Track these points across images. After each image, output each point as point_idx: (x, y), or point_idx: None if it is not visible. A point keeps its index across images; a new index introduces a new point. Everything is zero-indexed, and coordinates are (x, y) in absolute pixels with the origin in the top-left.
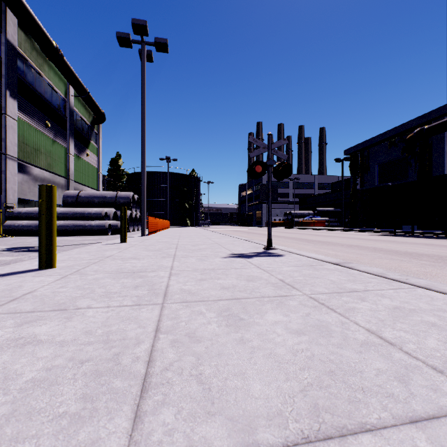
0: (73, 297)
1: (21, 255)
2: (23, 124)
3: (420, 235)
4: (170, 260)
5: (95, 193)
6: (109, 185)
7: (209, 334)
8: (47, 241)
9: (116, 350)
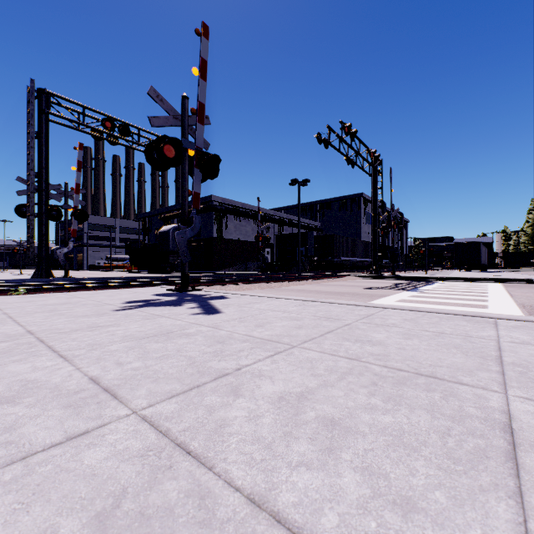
0: None
1: None
2: None
3: None
4: None
5: None
6: None
7: None
8: None
9: None
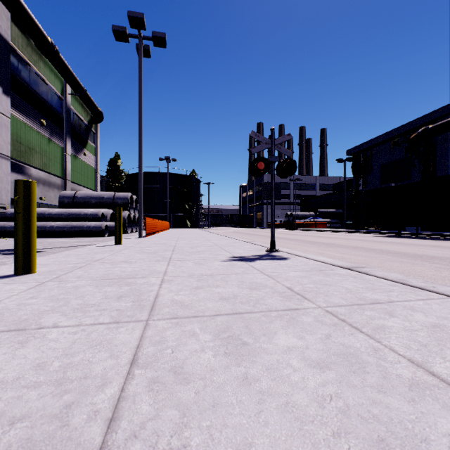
0: (41, 311)
1: (6, 258)
2: (17, 122)
3: (424, 236)
4: (165, 264)
5: (92, 193)
6: (107, 186)
7: (201, 369)
8: (24, 243)
9: (68, 399)
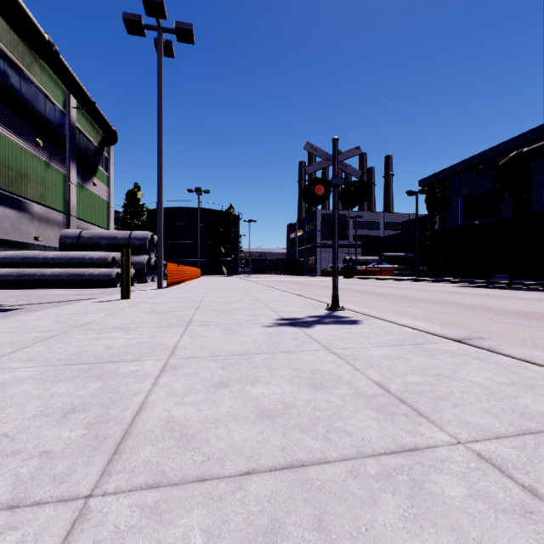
0: None
1: None
2: (4, 141)
3: (519, 286)
4: (178, 333)
5: (102, 232)
6: (125, 224)
7: None
8: None
9: None
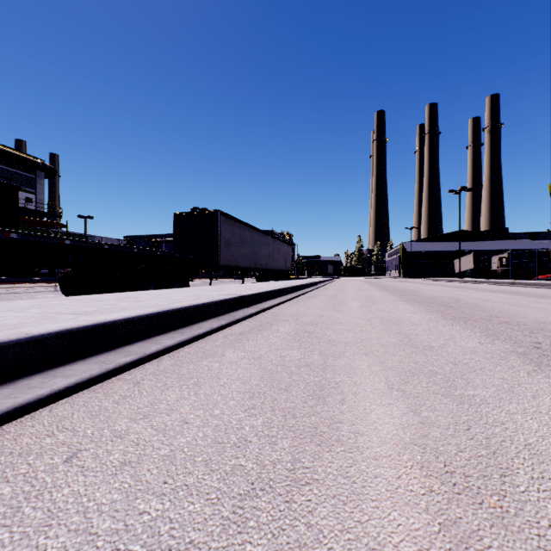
0: None
1: None
2: None
3: None
4: None
5: None
6: None
7: None
8: None
9: None
